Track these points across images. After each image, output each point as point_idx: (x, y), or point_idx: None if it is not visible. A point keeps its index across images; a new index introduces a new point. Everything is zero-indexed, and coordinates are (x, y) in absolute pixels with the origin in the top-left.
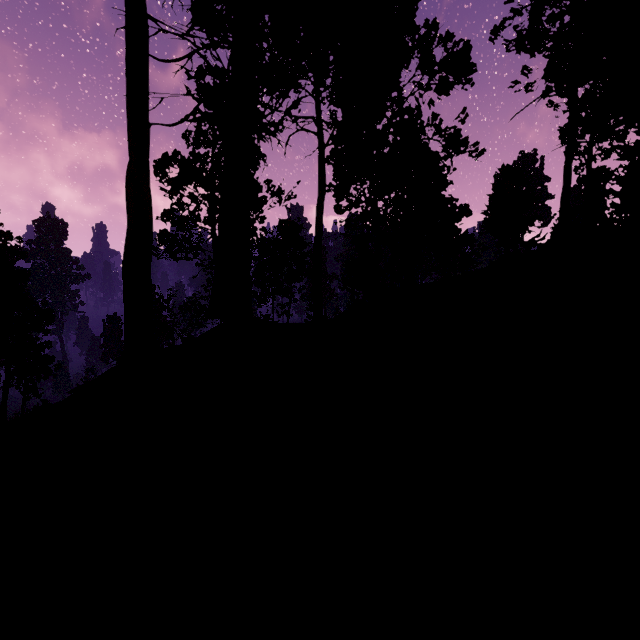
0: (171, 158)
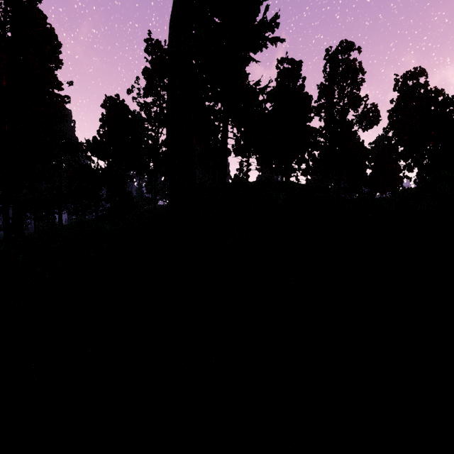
0: None
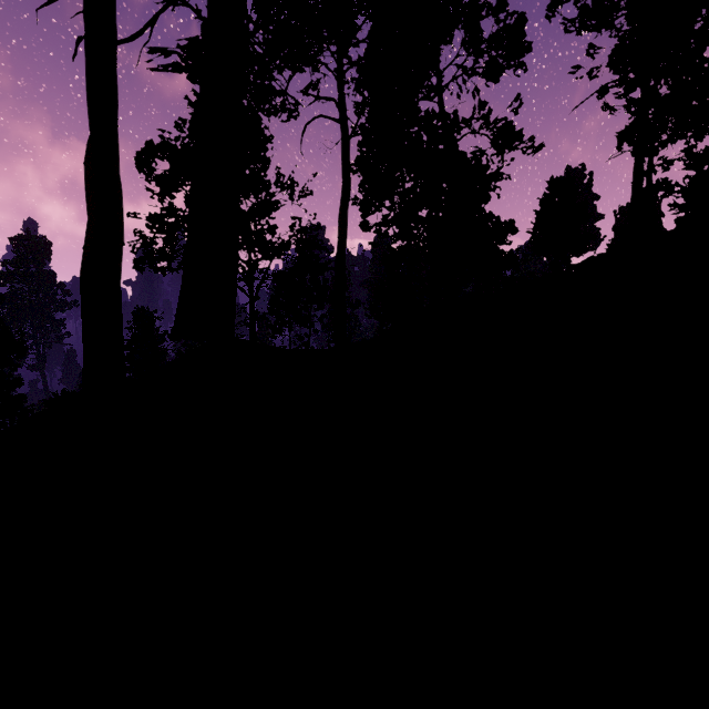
0: (157, 148)
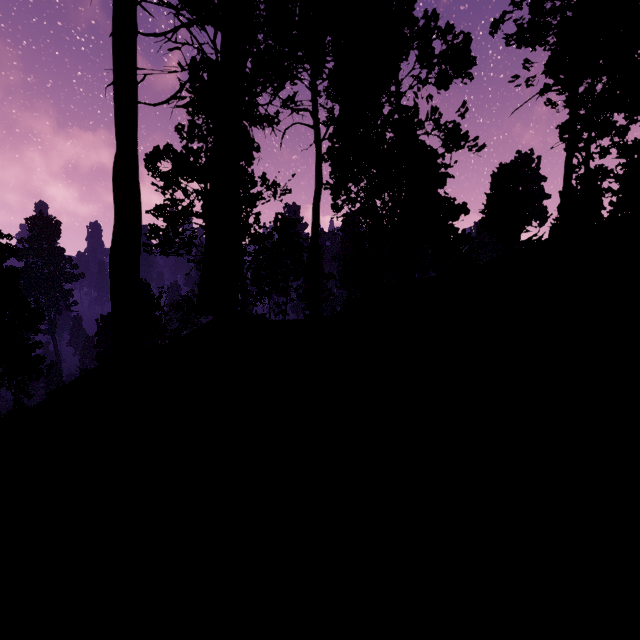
0: (163, 151)
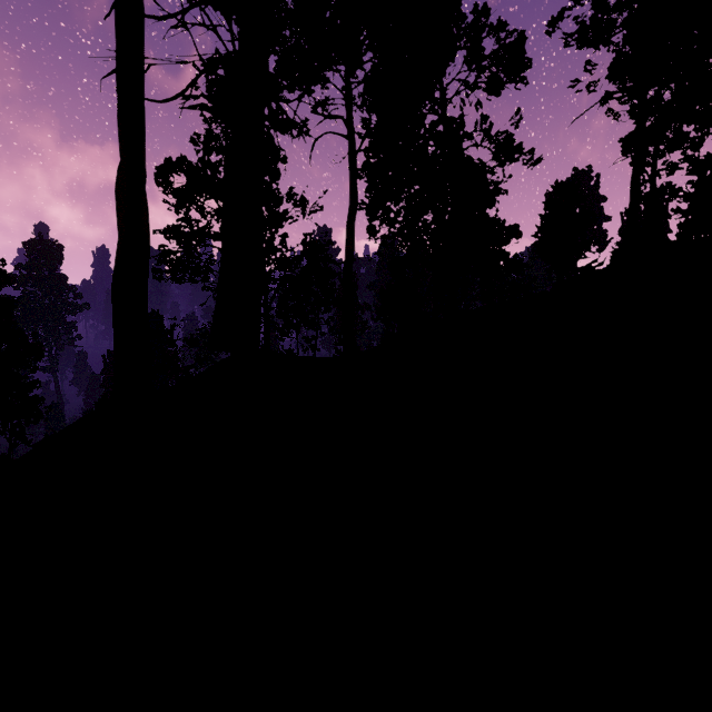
0: (175, 164)
